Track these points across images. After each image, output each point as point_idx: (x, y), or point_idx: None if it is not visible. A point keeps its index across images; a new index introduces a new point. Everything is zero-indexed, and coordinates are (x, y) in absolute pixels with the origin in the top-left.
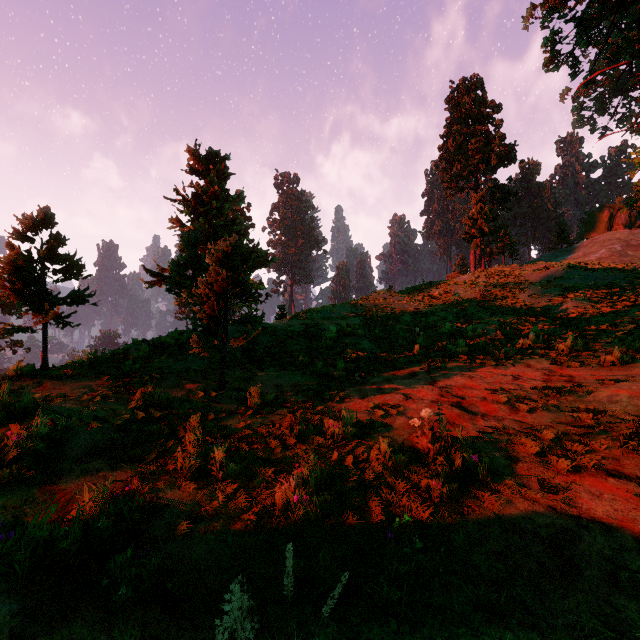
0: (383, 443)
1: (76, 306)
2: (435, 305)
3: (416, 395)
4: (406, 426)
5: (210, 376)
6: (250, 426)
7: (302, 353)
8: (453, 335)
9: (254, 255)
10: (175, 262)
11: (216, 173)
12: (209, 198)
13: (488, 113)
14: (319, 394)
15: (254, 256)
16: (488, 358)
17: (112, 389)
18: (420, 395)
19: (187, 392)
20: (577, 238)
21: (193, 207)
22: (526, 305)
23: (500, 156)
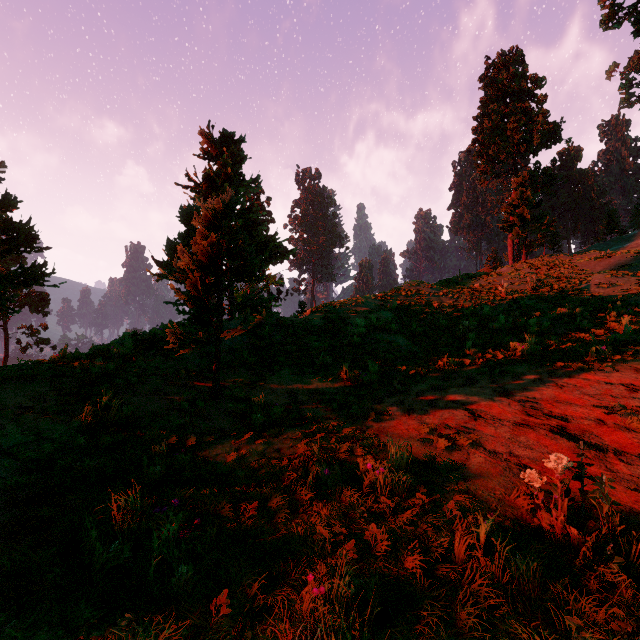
0: (482, 527)
1: (25, 286)
2: (478, 297)
3: (487, 412)
4: (492, 469)
5: (206, 379)
6: (244, 458)
7: (323, 351)
8: (510, 331)
9: (271, 245)
10: (172, 242)
11: (230, 156)
12: (222, 182)
13: (529, 88)
14: (346, 407)
15: (271, 246)
16: (571, 359)
17: (59, 398)
18: (493, 412)
19: (166, 402)
20: (632, 225)
21: (205, 192)
22: (594, 296)
23: (542, 136)
